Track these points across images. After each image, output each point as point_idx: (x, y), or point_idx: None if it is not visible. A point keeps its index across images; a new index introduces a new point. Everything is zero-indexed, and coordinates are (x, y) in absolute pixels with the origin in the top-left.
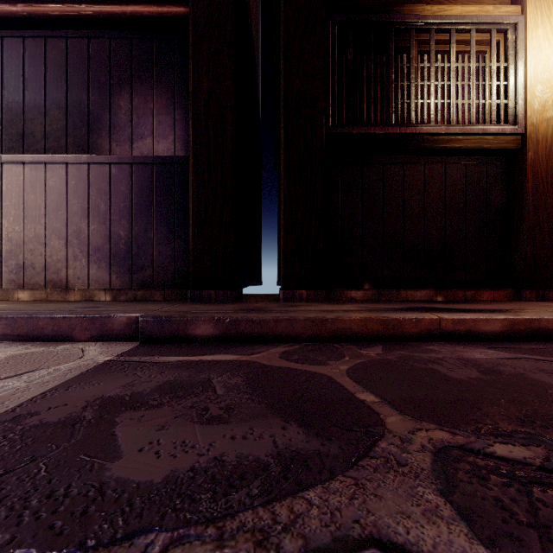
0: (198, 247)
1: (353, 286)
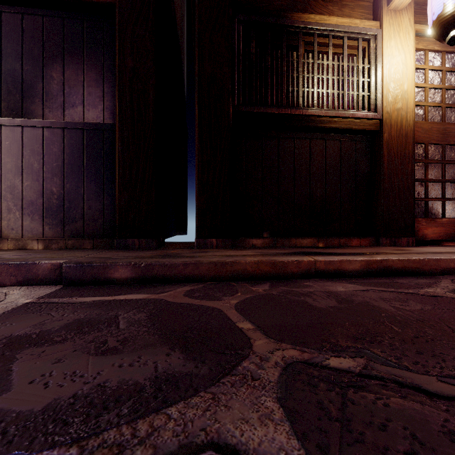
0: (123, 202)
1: (255, 235)
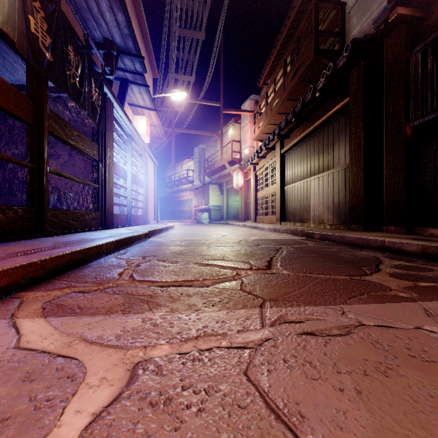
0: (351, 205)
1: None
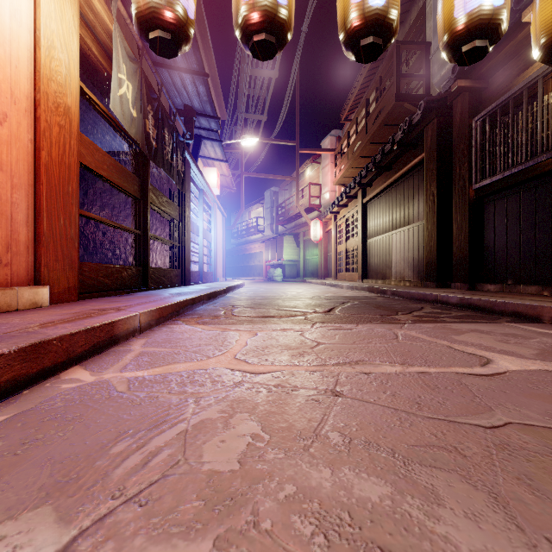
0: (426, 262)
1: (501, 282)
